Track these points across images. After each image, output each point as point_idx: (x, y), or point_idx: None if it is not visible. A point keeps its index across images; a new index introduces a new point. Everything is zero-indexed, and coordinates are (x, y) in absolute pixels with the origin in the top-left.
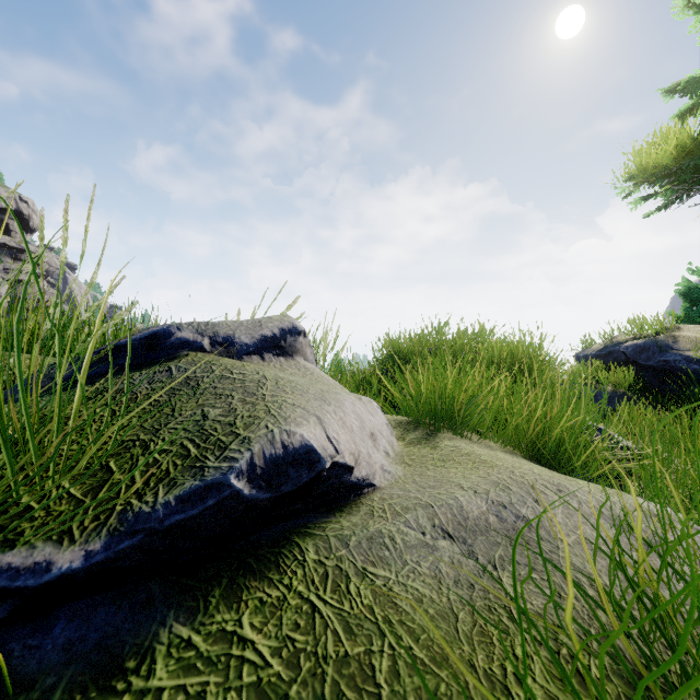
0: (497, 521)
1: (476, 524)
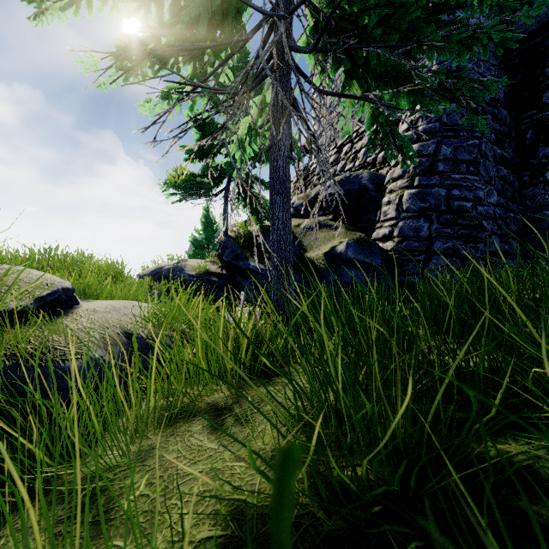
0: (124, 308)
1: (119, 309)
